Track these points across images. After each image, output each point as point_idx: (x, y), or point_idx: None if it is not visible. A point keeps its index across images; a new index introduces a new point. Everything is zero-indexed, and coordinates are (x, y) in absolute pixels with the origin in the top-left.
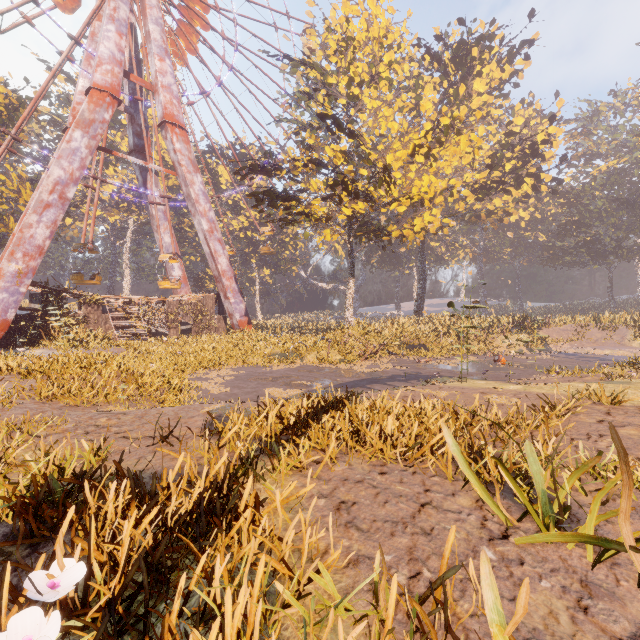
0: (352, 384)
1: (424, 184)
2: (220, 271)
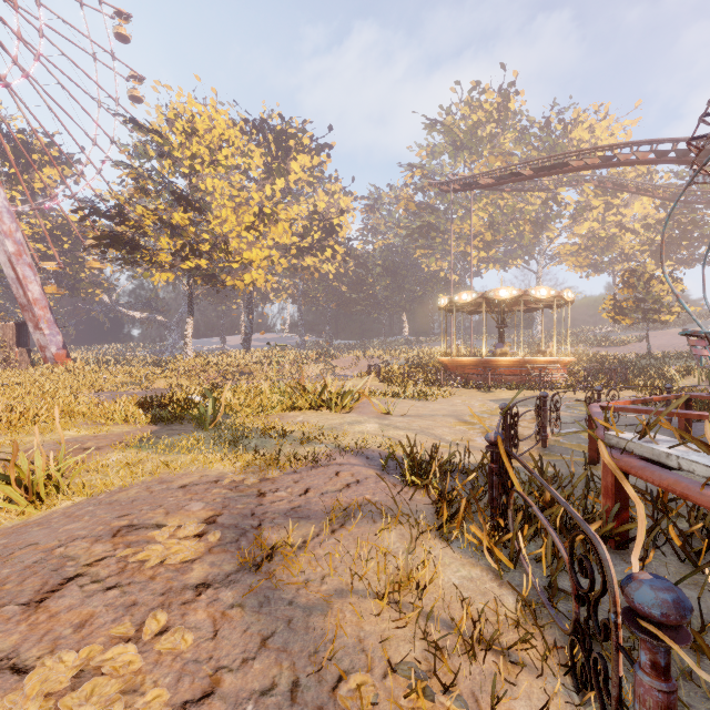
0: None
1: (253, 256)
2: (31, 299)
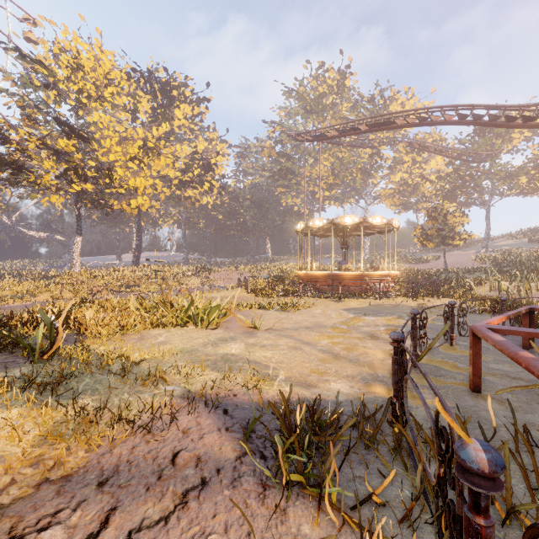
0: None
1: (137, 183)
2: None
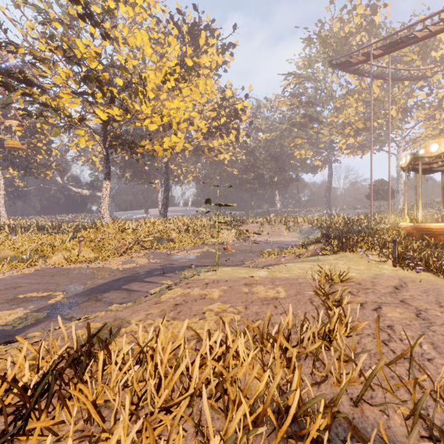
0: (106, 287)
1: (174, 106)
2: None
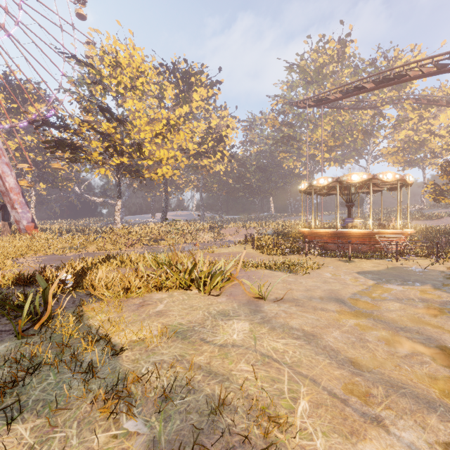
0: None
1: (161, 154)
2: (8, 188)
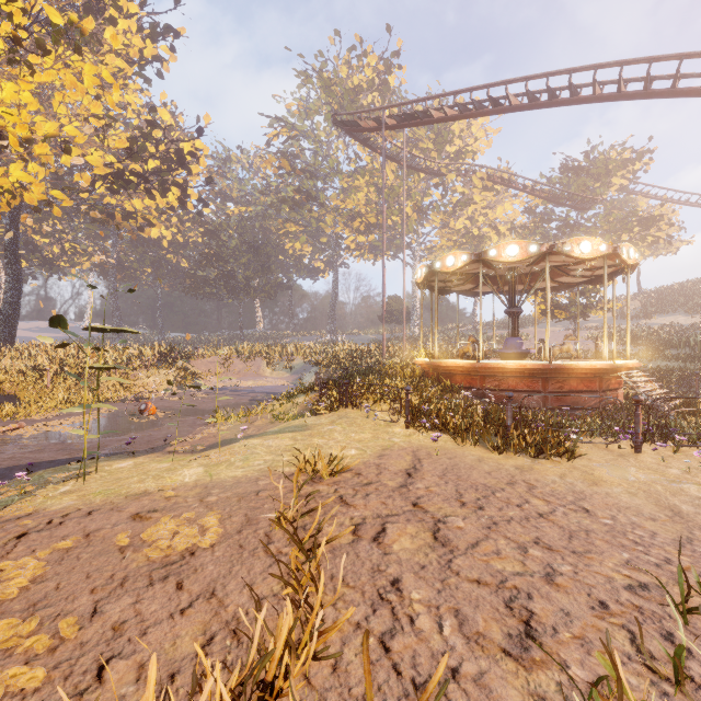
0: None
1: (5, 95)
2: None
